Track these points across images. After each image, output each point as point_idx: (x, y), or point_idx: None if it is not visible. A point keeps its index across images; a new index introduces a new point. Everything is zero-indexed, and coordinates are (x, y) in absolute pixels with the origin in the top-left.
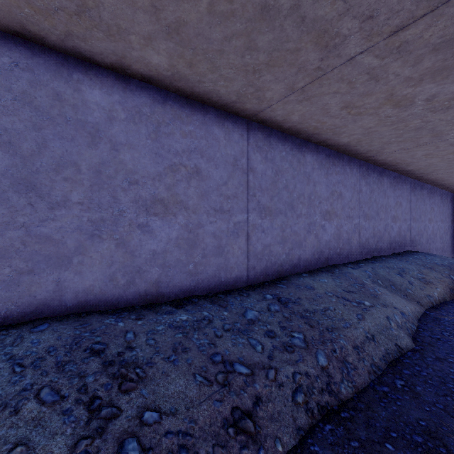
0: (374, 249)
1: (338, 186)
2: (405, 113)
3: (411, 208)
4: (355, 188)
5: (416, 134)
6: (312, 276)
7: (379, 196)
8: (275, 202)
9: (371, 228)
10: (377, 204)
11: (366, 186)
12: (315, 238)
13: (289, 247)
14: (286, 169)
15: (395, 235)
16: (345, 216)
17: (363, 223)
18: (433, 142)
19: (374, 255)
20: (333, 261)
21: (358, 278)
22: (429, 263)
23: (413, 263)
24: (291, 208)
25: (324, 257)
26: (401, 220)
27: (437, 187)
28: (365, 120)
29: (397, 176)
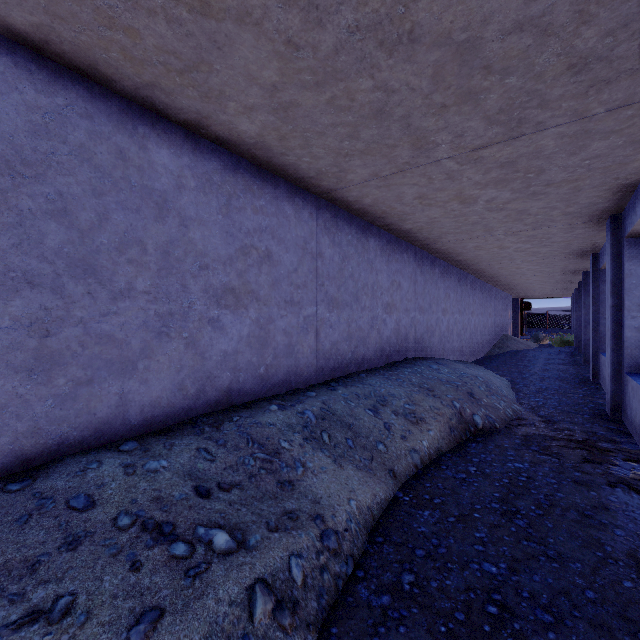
0: (349, 360)
1: (262, 239)
2: (325, 35)
3: (416, 293)
4: (308, 248)
5: (382, 133)
6: (147, 448)
7: (359, 269)
8: (0, 250)
9: (343, 323)
10: (357, 282)
11: (332, 248)
12: (186, 349)
13: (78, 377)
14: (63, 163)
15: (390, 334)
16: (280, 301)
17: (326, 315)
18: (420, 166)
19: (351, 370)
20: (246, 394)
21: (271, 437)
22: (430, 380)
23: (407, 382)
24: (88, 274)
25: (219, 390)
26: (401, 310)
27: (454, 266)
28: (243, 46)
29: (394, 241)
